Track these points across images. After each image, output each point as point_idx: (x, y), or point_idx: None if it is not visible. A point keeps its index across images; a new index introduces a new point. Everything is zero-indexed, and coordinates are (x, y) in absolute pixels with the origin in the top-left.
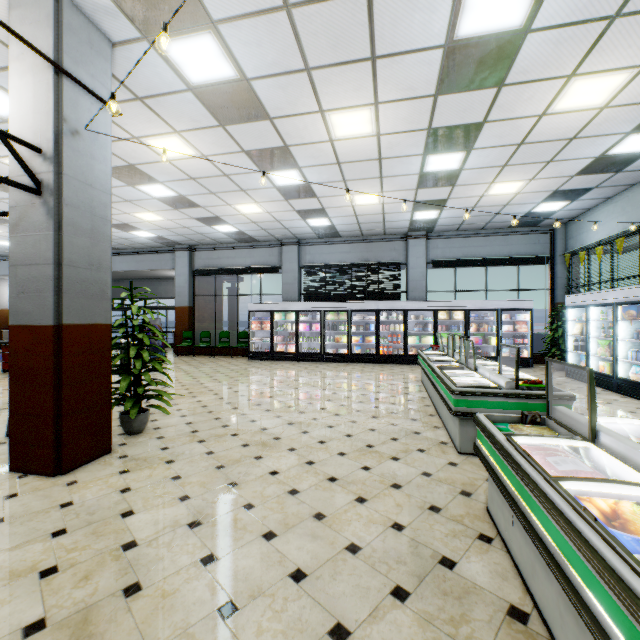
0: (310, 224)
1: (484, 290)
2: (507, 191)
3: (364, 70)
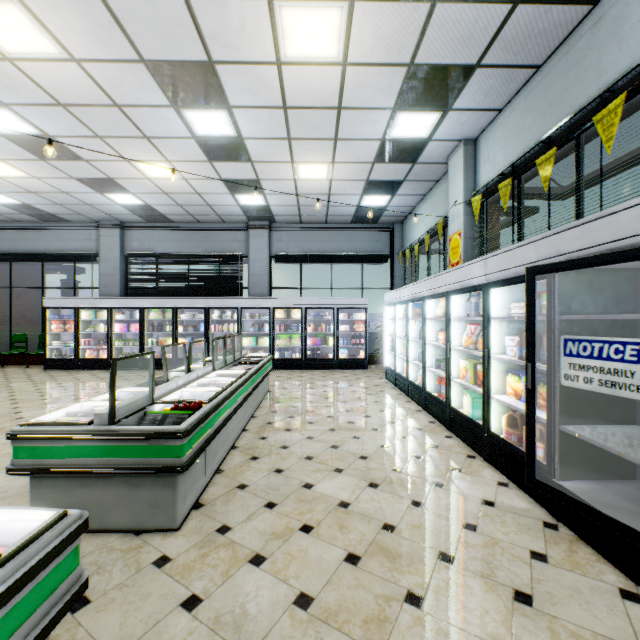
0: (117, 201)
1: (330, 288)
2: (318, 176)
3: None
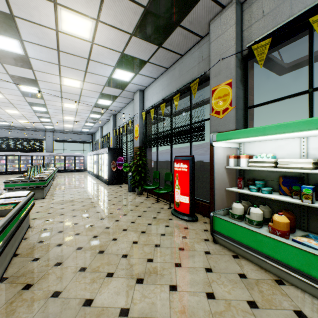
0: None
1: (73, 150)
2: (70, 126)
3: (14, 108)
